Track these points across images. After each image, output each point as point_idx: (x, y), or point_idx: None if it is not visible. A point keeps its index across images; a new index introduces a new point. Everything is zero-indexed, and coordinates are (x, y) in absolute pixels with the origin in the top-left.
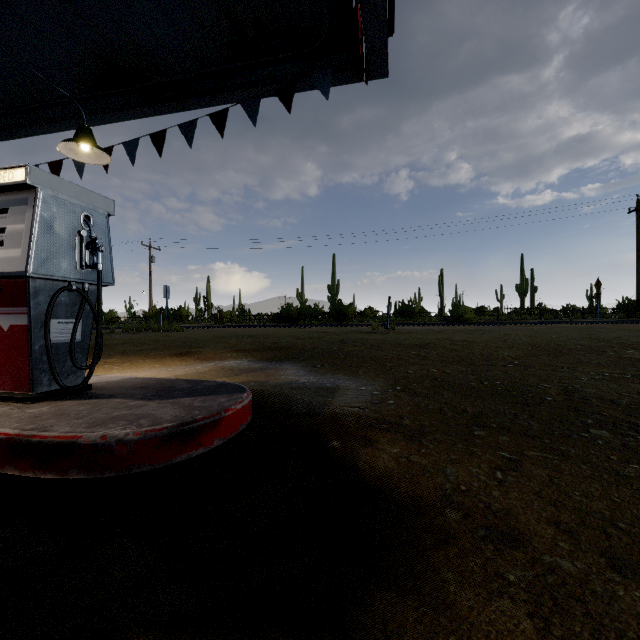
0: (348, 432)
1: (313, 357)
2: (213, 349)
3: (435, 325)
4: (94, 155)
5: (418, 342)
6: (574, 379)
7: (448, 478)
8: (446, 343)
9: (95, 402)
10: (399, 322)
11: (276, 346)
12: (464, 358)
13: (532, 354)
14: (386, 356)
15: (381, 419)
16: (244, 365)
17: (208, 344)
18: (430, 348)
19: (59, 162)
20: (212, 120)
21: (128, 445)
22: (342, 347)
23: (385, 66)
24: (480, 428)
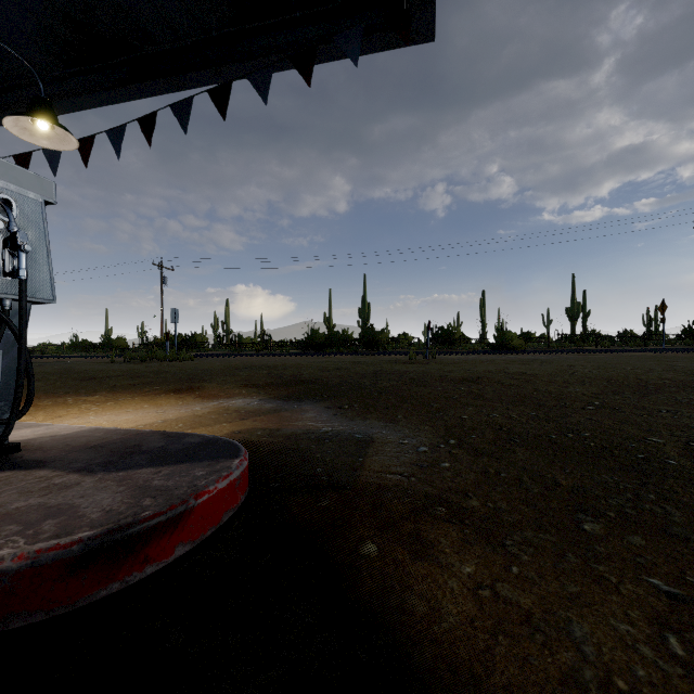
0: (388, 523)
1: (340, 394)
2: (220, 384)
3: (480, 353)
4: (57, 137)
5: (467, 375)
6: (687, 429)
7: (582, 653)
8: (501, 376)
9: (4, 477)
10: (437, 350)
11: (296, 380)
12: (528, 397)
13: (611, 391)
14: (430, 394)
15: (435, 496)
16: (254, 405)
17: (216, 377)
18: (483, 383)
19: (28, 155)
20: (212, 98)
21: (0, 580)
22: (375, 381)
23: (431, 24)
24: (590, 518)
